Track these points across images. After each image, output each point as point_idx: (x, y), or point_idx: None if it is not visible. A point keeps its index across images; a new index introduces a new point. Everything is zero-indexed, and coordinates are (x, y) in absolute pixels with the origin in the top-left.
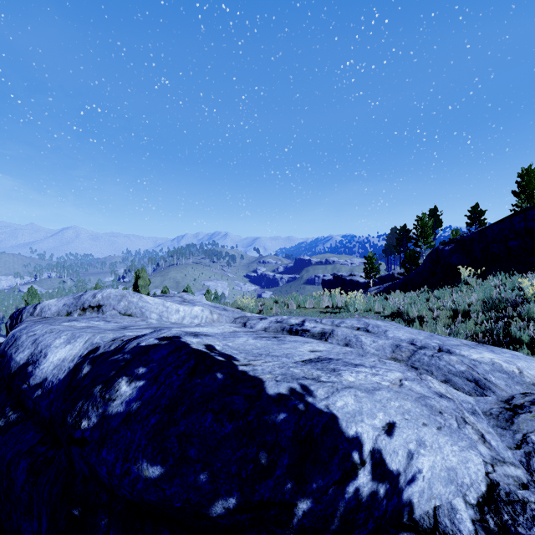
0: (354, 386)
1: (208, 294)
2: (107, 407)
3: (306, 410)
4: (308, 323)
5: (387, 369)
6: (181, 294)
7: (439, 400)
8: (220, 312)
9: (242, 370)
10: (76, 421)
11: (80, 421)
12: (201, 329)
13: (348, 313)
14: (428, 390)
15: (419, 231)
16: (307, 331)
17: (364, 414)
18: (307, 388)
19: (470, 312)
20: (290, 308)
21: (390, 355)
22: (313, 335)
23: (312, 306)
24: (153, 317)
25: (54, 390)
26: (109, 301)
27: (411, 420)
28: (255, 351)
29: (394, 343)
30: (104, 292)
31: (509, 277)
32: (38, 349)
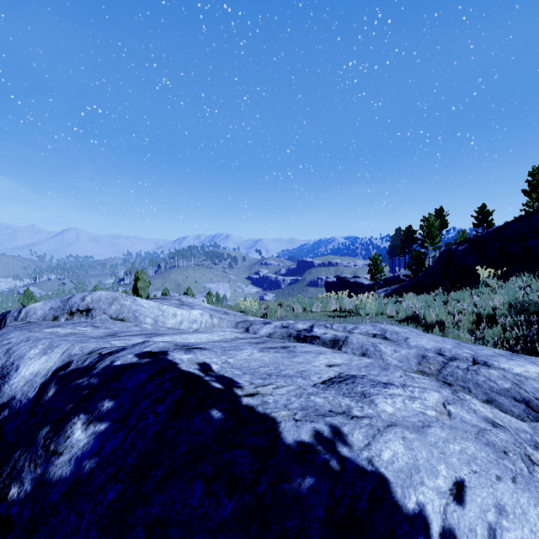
0: (397, 422)
1: (209, 296)
2: (48, 466)
3: (342, 469)
4: (318, 329)
5: (420, 387)
6: (180, 297)
7: (496, 433)
8: (221, 316)
9: (246, 405)
10: (4, 486)
11: (9, 487)
12: (200, 336)
13: (358, 317)
14: (477, 417)
15: (425, 232)
16: (316, 338)
17: (421, 470)
18: (338, 430)
19: (496, 316)
20: (296, 312)
21: (416, 368)
22: (323, 343)
23: (319, 309)
24: (147, 321)
25: (22, 412)
26: (99, 304)
27: (481, 473)
28: (262, 370)
29: (419, 353)
30: (94, 295)
31: (534, 279)
32: (10, 361)
